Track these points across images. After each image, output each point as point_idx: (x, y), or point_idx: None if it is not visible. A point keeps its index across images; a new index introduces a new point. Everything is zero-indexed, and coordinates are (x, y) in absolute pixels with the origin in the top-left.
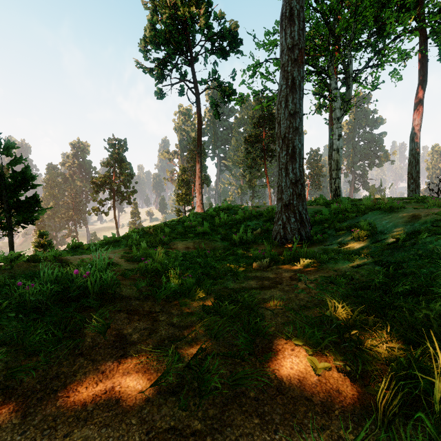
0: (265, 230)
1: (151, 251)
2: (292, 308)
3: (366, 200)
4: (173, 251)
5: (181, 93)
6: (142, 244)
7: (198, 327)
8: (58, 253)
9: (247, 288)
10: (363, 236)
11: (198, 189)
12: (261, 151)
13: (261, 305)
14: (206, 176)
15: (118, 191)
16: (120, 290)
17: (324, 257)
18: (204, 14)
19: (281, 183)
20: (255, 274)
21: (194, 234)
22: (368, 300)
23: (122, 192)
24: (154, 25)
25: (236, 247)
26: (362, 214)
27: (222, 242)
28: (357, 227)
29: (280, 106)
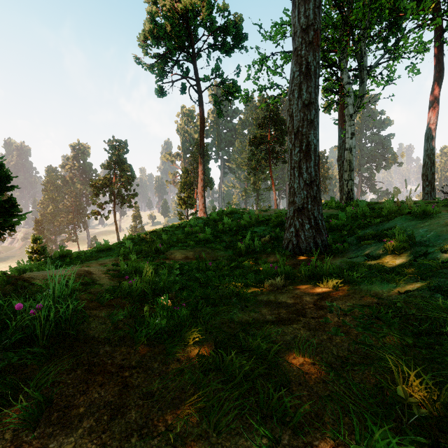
0: (274, 237)
1: (141, 264)
2: (329, 363)
3: (389, 204)
4: (166, 268)
5: (183, 91)
6: (131, 256)
7: (188, 407)
8: (21, 271)
9: (260, 321)
10: (399, 248)
11: (201, 191)
12: (266, 152)
13: (282, 354)
14: (209, 179)
15: (119, 194)
16: (88, 326)
17: (354, 275)
18: (206, 5)
19: (293, 184)
20: (268, 297)
21: (195, 242)
22: (447, 357)
23: (123, 195)
24: (153, 17)
25: (242, 257)
26: (386, 220)
27: (226, 251)
28: (385, 236)
29: (293, 96)
